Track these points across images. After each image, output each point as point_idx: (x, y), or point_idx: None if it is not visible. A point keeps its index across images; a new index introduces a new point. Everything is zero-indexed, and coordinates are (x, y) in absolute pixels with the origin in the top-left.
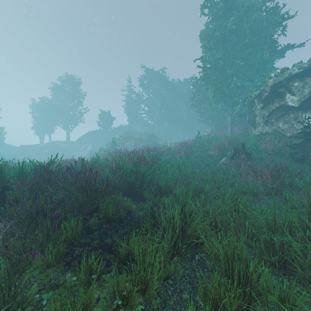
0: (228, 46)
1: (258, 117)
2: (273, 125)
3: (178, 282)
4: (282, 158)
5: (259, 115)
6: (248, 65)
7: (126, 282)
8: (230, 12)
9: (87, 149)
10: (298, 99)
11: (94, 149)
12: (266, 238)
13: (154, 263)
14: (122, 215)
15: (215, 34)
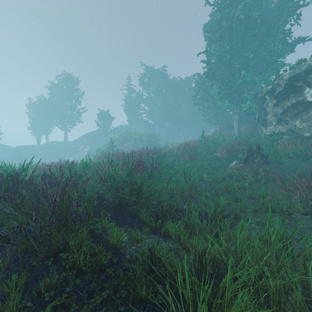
0: (235, 38)
1: (270, 115)
2: (288, 123)
3: None
4: (307, 162)
5: (271, 113)
6: (257, 58)
7: None
8: (237, 0)
9: (85, 150)
10: None
11: (92, 150)
12: None
13: None
14: (102, 260)
15: (221, 24)
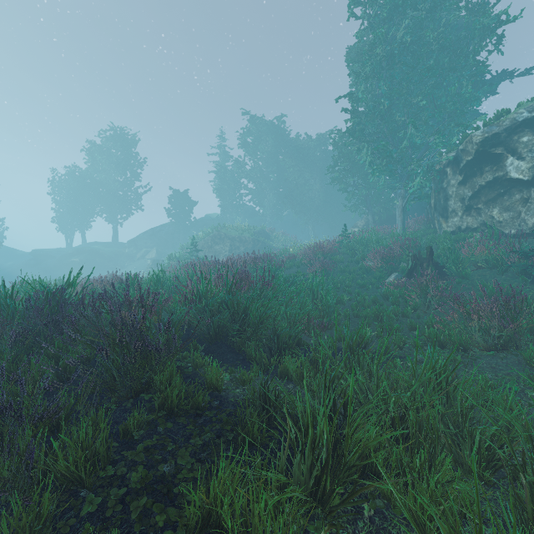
0: (398, 74)
1: (453, 199)
2: (482, 213)
3: None
4: (505, 275)
5: (455, 196)
6: (433, 106)
7: None
8: (401, 11)
9: (148, 256)
10: (530, 167)
11: (160, 256)
12: None
13: None
14: (200, 400)
15: (375, 50)
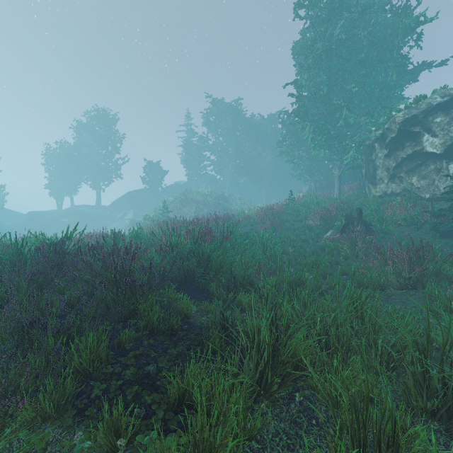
0: (335, 65)
1: (380, 169)
2: (403, 181)
3: (267, 446)
4: (419, 231)
5: (382, 166)
6: (364, 92)
7: None
8: (337, 13)
9: (126, 217)
10: (442, 143)
11: (137, 217)
12: (418, 369)
13: (226, 413)
14: (174, 323)
15: (316, 46)
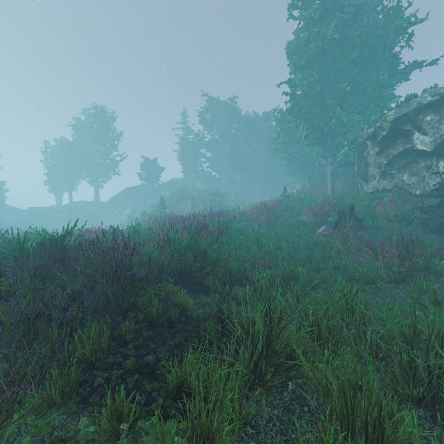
0: (328, 64)
1: (372, 166)
2: (395, 178)
3: (261, 431)
4: (410, 227)
5: (374, 164)
6: (356, 91)
7: (177, 440)
8: (330, 14)
9: (124, 213)
10: (432, 141)
11: (134, 213)
12: (404, 358)
13: (223, 400)
14: (172, 316)
15: (309, 46)
